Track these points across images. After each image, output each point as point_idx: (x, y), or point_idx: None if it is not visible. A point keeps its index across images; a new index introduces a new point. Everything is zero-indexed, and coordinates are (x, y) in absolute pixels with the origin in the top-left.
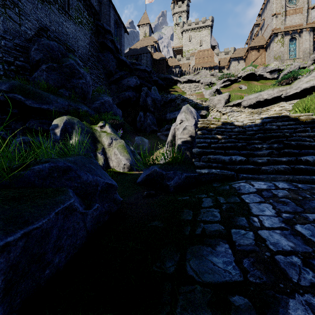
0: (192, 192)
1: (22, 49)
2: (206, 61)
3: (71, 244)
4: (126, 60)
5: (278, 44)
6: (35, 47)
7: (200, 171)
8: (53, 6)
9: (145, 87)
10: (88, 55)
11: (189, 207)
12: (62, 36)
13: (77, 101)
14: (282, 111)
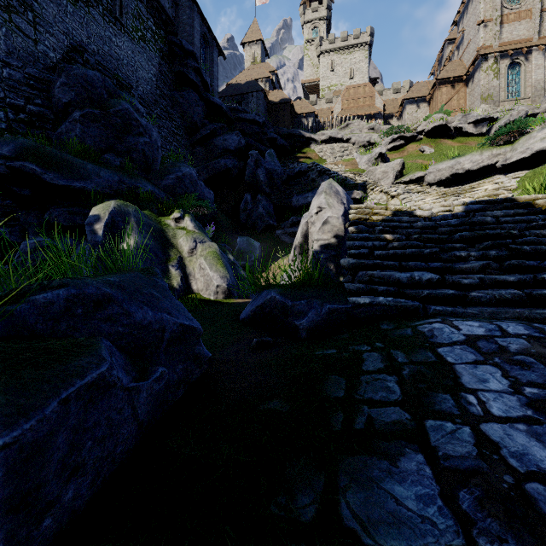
0: (342, 341)
1: (39, 84)
2: (362, 105)
3: (104, 455)
4: (222, 103)
5: (489, 73)
6: (61, 81)
7: (355, 300)
8: (94, 9)
9: (254, 151)
10: (155, 96)
11: (338, 372)
12: (109, 62)
13: (134, 175)
14: (500, 192)
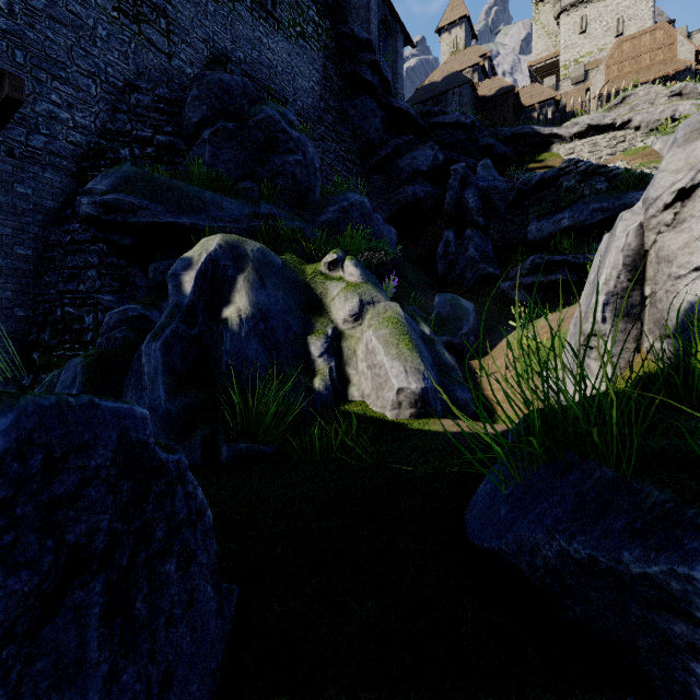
0: None
1: (170, 107)
2: (648, 65)
3: None
4: (409, 107)
5: None
6: (192, 95)
7: None
8: (240, 5)
9: (459, 164)
10: (318, 111)
11: None
12: (259, 72)
13: (275, 206)
14: None
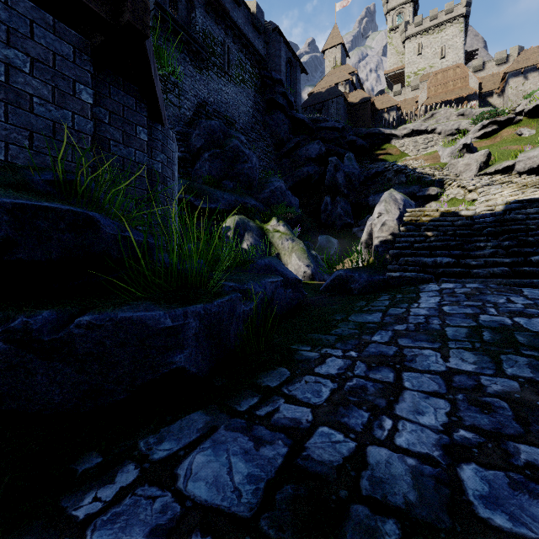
0: (375, 293)
1: (182, 137)
2: (452, 89)
3: (281, 304)
4: (304, 117)
5: None
6: (196, 133)
7: (390, 274)
8: (211, 71)
9: (334, 157)
10: (251, 123)
11: (365, 301)
12: (221, 107)
13: (243, 194)
14: None
